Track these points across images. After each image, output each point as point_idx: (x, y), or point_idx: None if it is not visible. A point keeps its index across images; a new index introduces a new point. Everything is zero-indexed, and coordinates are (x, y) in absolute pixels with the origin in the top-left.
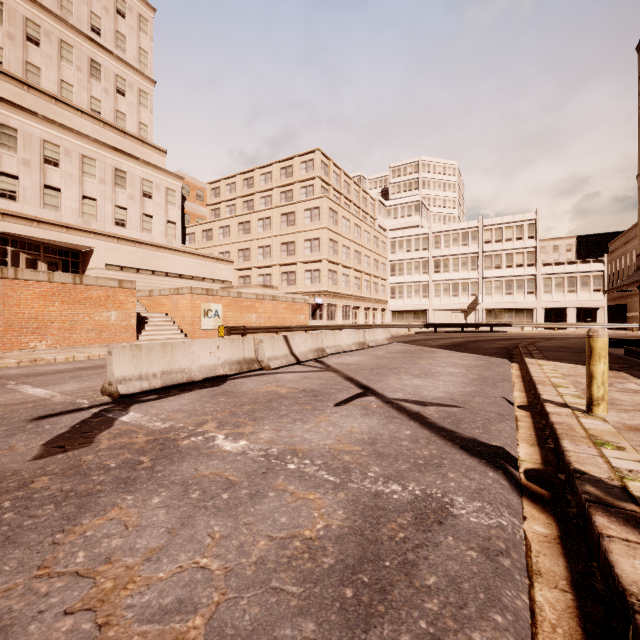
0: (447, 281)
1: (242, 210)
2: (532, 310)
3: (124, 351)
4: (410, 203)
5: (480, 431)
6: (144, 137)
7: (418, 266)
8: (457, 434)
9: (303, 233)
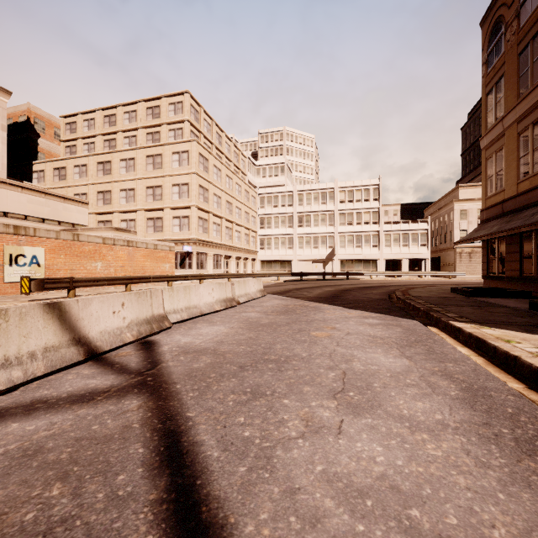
0: (309, 234)
1: (103, 149)
2: (376, 261)
3: None
4: (277, 164)
5: None
6: None
7: (284, 220)
8: None
9: (171, 177)
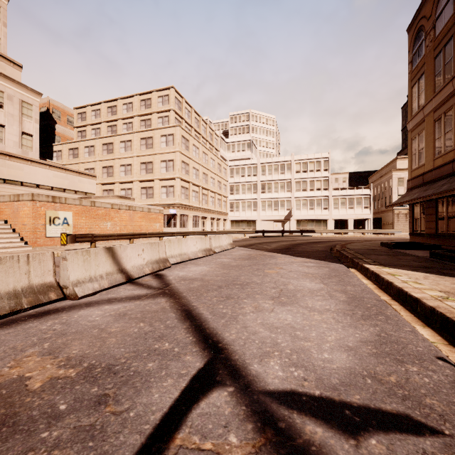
0: (270, 199)
1: (106, 133)
2: (326, 220)
3: None
4: (244, 141)
5: None
6: None
7: (250, 187)
8: None
9: (160, 155)
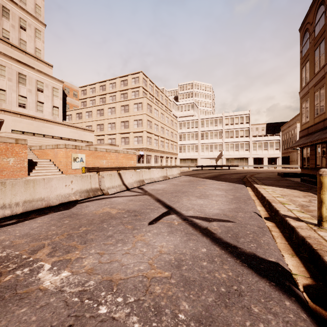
0: (207, 144)
1: (99, 103)
2: (247, 158)
3: None
4: (189, 104)
5: (254, 245)
6: (38, 56)
7: (193, 136)
8: (240, 250)
9: (133, 116)
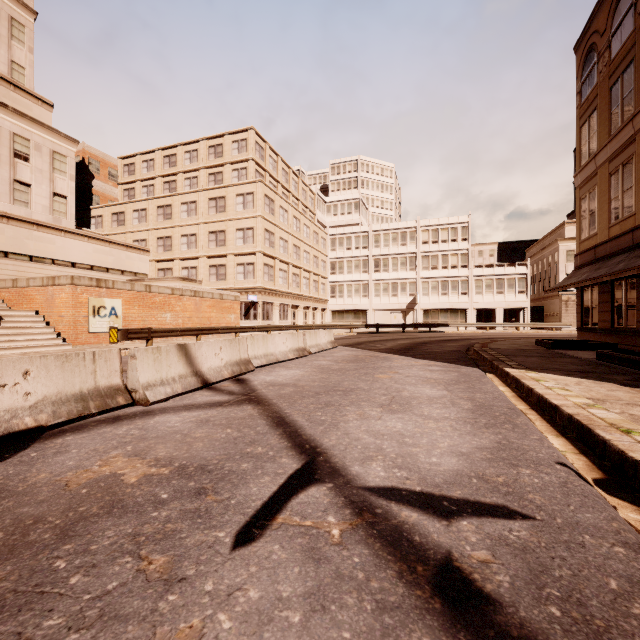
0: (387, 281)
1: (162, 192)
2: (465, 310)
3: None
4: (350, 200)
5: None
6: (19, 81)
7: (358, 265)
8: None
9: (235, 221)
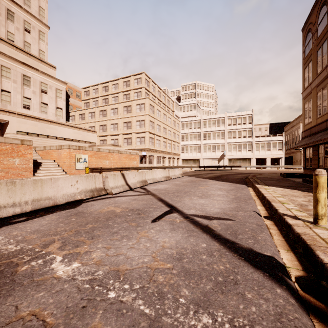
0: (210, 144)
1: (102, 104)
2: (250, 159)
3: (0, 186)
4: (191, 104)
5: (252, 241)
6: (42, 58)
7: (195, 136)
8: (238, 245)
9: (135, 117)
